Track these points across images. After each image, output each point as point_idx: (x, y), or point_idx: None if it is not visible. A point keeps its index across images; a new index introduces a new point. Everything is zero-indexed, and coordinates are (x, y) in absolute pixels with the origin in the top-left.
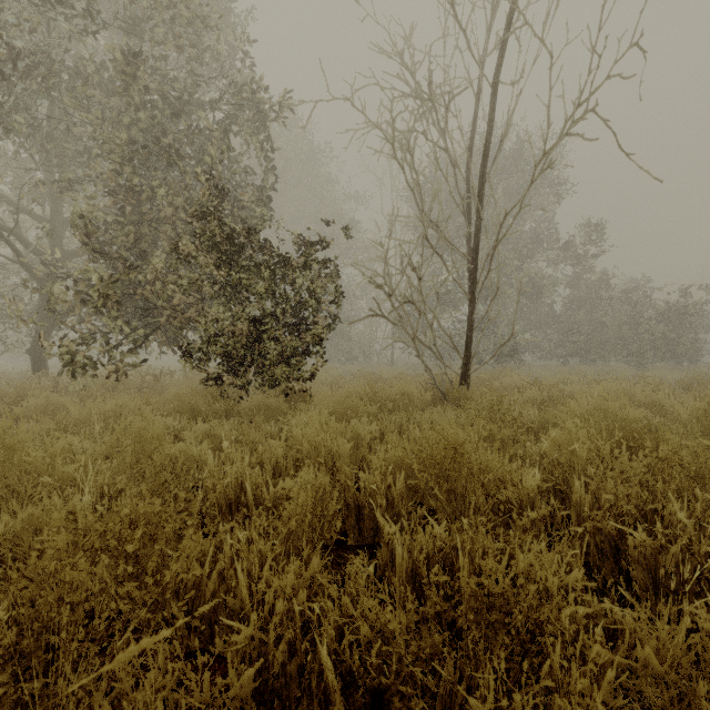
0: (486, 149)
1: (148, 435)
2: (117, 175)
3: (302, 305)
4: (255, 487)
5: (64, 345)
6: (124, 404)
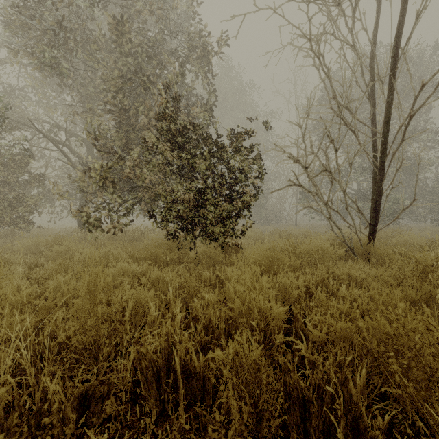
0: (400, 29)
1: (98, 285)
2: (114, 99)
3: (234, 180)
4: (185, 351)
5: (84, 211)
6: (110, 251)
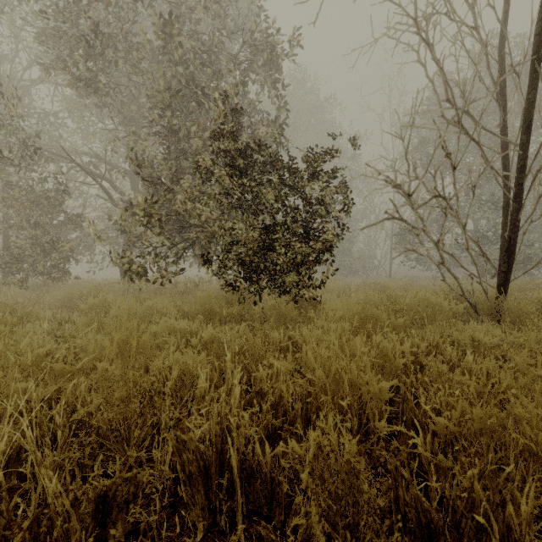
0: None
1: (132, 345)
2: (160, 118)
3: (312, 215)
4: (245, 440)
5: (126, 257)
6: (155, 305)
